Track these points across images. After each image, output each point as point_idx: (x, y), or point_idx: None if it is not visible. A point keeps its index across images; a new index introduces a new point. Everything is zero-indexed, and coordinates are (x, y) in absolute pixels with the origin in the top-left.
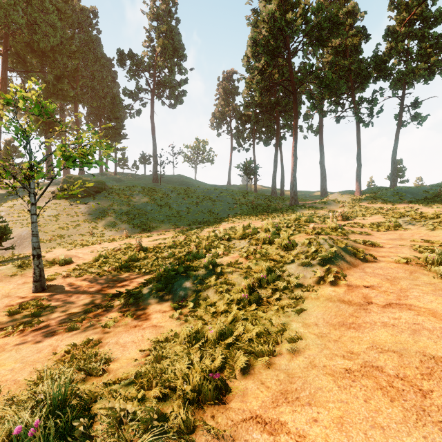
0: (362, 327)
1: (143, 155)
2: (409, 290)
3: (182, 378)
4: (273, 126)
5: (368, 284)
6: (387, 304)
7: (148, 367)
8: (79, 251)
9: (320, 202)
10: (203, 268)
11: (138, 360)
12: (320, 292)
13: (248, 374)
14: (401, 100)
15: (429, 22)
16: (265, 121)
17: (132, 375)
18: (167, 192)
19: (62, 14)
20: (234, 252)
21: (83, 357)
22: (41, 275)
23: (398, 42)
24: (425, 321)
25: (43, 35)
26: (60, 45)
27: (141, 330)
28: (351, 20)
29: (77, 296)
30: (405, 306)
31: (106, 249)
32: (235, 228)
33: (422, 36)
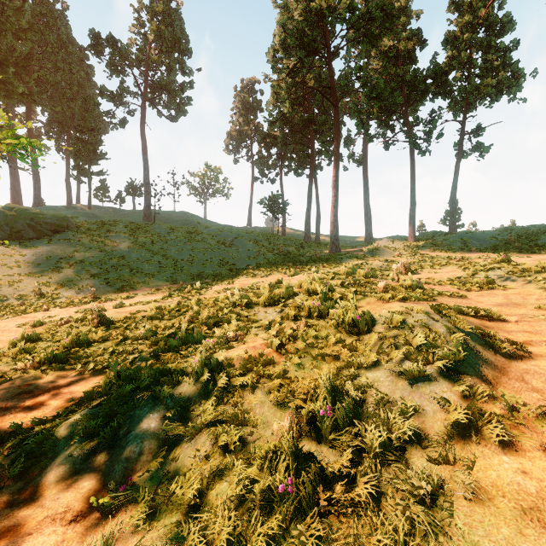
0: None
1: (131, 183)
2: None
3: None
4: (306, 151)
5: None
6: None
7: None
8: (1, 325)
9: (370, 249)
10: (191, 378)
11: None
12: (482, 472)
13: None
14: (462, 125)
15: (495, 30)
16: (296, 145)
17: None
18: (163, 233)
19: None
20: (256, 331)
21: None
22: None
23: (459, 51)
24: None
25: None
26: (1, 16)
27: None
28: (404, 19)
29: None
30: None
31: (48, 321)
32: (258, 286)
33: (487, 47)
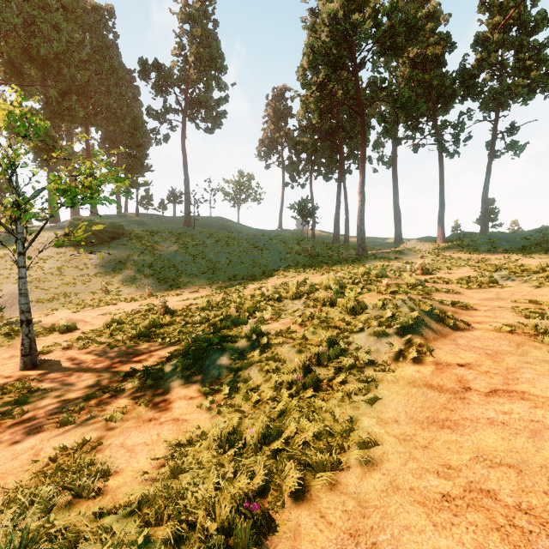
0: (461, 425)
1: (172, 192)
2: (518, 370)
3: (205, 508)
4: (336, 156)
5: (463, 361)
6: (492, 390)
7: (160, 486)
8: (87, 314)
9: (394, 252)
10: (244, 339)
11: (148, 473)
12: (399, 373)
13: (301, 500)
14: (494, 125)
15: (528, 28)
16: (325, 150)
17: (136, 499)
18: (202, 238)
19: (69, 12)
20: (285, 316)
21: (73, 467)
22: (31, 348)
23: (490, 52)
24: (547, 417)
25: (45, 39)
26: (66, 53)
27: (158, 426)
28: (432, 24)
29: (78, 375)
30: (516, 395)
31: (122, 311)
32: (288, 284)
33: (520, 46)
